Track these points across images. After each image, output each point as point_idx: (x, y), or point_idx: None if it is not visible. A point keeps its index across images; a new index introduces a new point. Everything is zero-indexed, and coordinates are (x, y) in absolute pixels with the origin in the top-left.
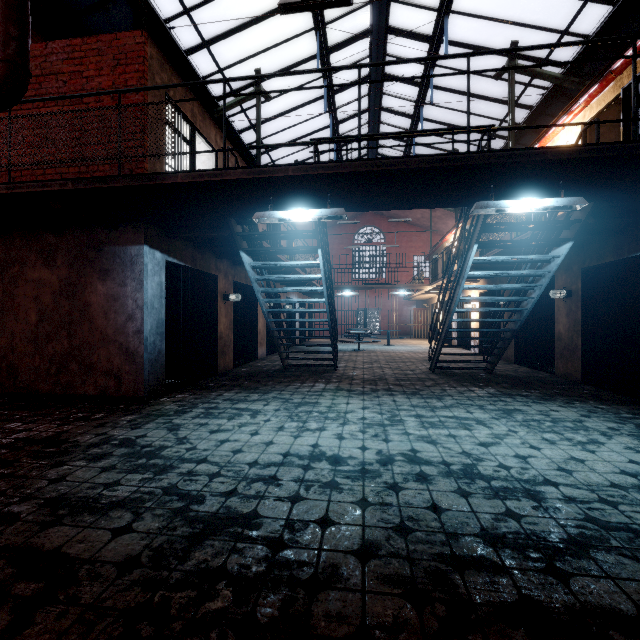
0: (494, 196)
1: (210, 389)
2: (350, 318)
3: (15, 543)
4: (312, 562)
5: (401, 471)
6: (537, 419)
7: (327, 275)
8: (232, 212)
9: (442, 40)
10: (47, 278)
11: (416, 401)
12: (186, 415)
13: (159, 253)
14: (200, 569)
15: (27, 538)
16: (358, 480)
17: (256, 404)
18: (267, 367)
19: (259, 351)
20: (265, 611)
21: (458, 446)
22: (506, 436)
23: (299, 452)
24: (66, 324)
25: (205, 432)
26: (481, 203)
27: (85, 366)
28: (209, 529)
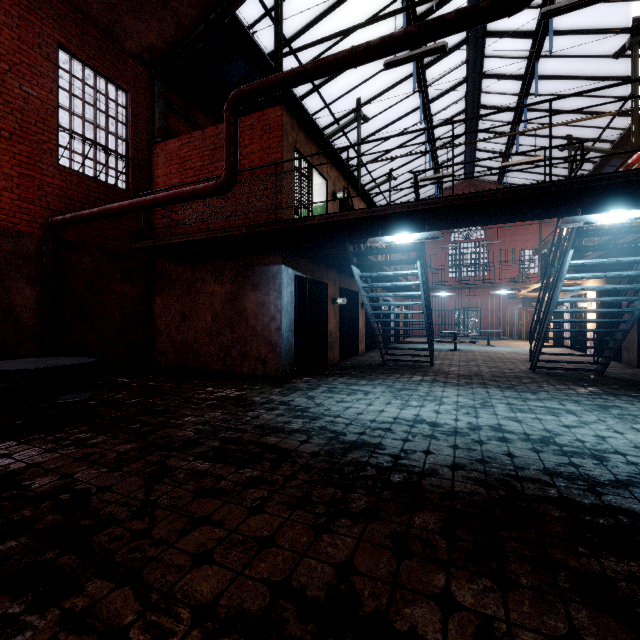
0: (585, 208)
1: (326, 375)
2: (446, 318)
3: (253, 440)
4: (420, 466)
5: (486, 435)
6: (635, 414)
7: (424, 281)
8: (348, 237)
9: (547, 32)
10: (218, 291)
11: (509, 393)
12: (315, 391)
13: (291, 269)
14: (354, 461)
15: (257, 439)
16: (451, 436)
17: (365, 387)
18: (368, 361)
19: (359, 348)
20: (395, 479)
21: (541, 425)
22: (592, 423)
23: (405, 418)
24: (230, 323)
25: (333, 401)
26: (567, 219)
27: (242, 353)
28: (354, 447)
